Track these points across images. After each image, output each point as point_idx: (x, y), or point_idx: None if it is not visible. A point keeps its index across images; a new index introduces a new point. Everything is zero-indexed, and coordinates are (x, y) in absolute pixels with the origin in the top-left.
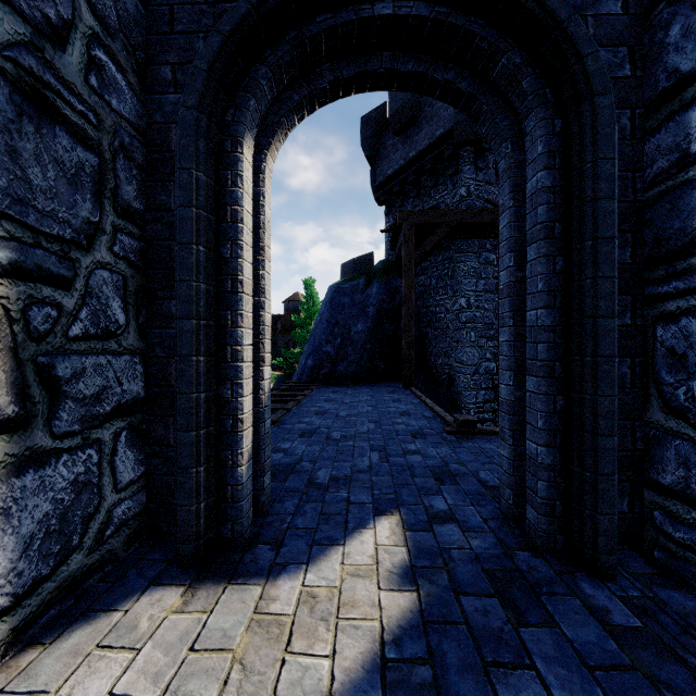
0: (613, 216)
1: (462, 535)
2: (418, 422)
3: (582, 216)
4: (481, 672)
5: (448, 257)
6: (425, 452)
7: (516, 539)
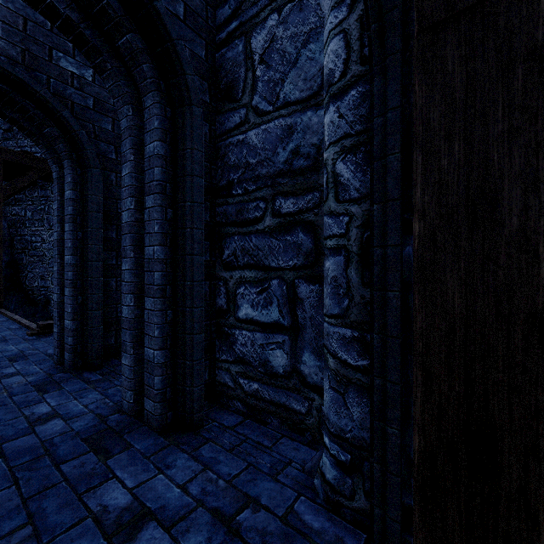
0: (100, 220)
1: (23, 378)
2: (2, 333)
3: (88, 217)
4: (17, 411)
5: (45, 195)
6: (5, 349)
7: (58, 371)
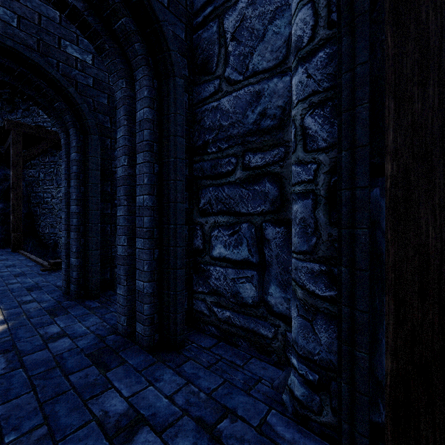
0: (98, 177)
1: (38, 304)
2: (21, 269)
3: (89, 174)
4: (34, 330)
5: (54, 160)
6: (24, 282)
7: (65, 299)
